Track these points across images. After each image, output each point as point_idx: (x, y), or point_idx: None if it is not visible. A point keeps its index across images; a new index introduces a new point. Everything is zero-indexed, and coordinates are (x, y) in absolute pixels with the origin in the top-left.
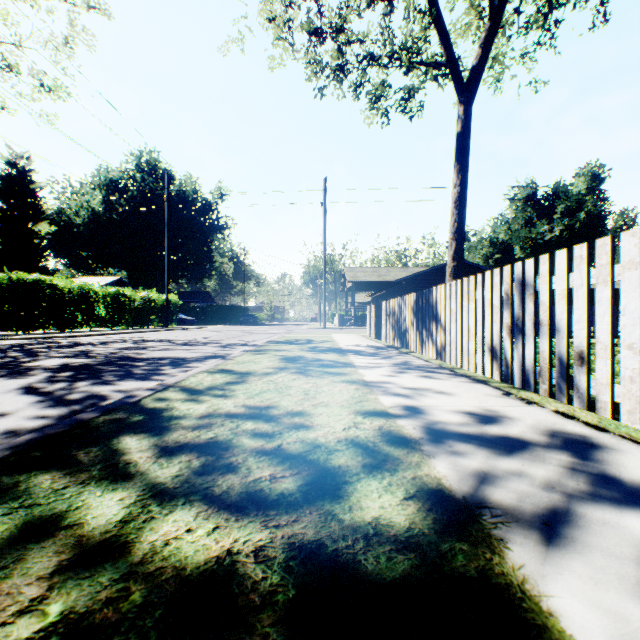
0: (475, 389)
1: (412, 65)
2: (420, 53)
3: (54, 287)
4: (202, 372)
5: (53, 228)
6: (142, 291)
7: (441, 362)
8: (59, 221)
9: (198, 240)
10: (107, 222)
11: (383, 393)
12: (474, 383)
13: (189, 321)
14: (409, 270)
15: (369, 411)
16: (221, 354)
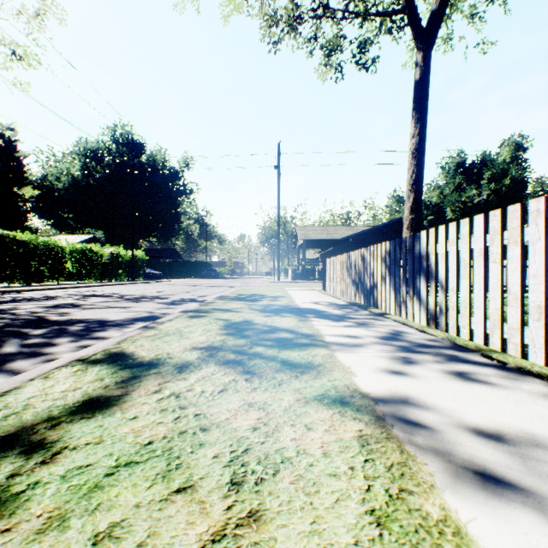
0: None
1: (368, 12)
2: None
3: (17, 242)
4: (76, 362)
5: (36, 192)
6: (110, 247)
7: (447, 334)
8: (42, 186)
9: (166, 203)
10: (85, 187)
11: (443, 470)
12: None
13: (156, 275)
14: (355, 229)
15: None
16: (158, 314)
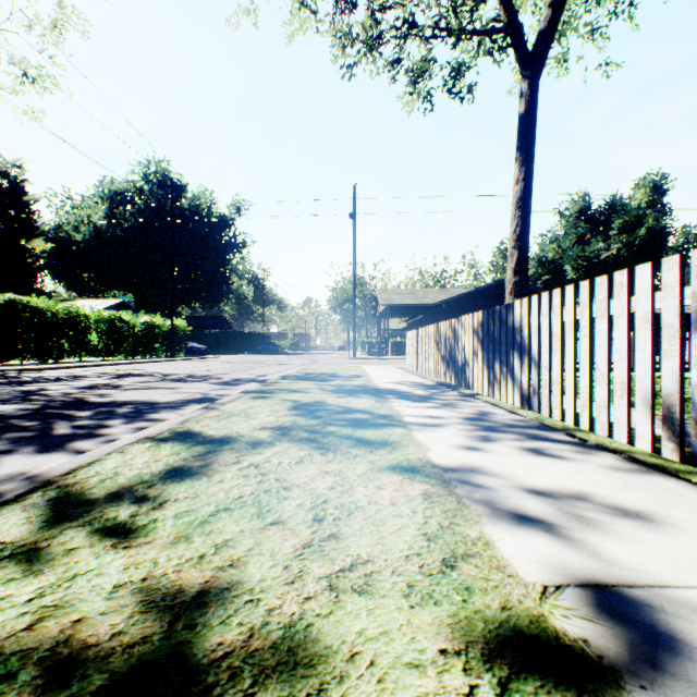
0: (676, 496)
1: (463, 32)
2: (476, 10)
3: (32, 309)
4: (145, 439)
5: (49, 245)
6: (144, 315)
7: (537, 415)
8: (57, 238)
9: (213, 259)
10: (110, 239)
11: (490, 513)
12: (650, 473)
13: (201, 350)
14: (450, 292)
15: (499, 630)
16: (213, 396)
